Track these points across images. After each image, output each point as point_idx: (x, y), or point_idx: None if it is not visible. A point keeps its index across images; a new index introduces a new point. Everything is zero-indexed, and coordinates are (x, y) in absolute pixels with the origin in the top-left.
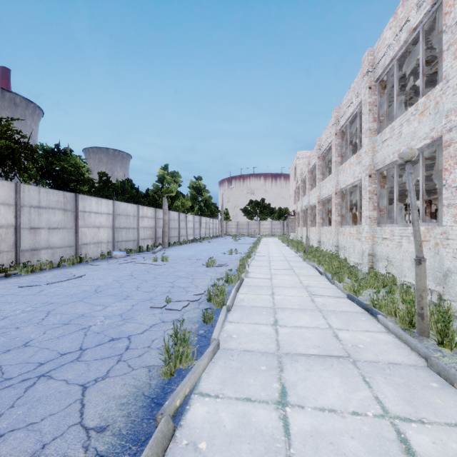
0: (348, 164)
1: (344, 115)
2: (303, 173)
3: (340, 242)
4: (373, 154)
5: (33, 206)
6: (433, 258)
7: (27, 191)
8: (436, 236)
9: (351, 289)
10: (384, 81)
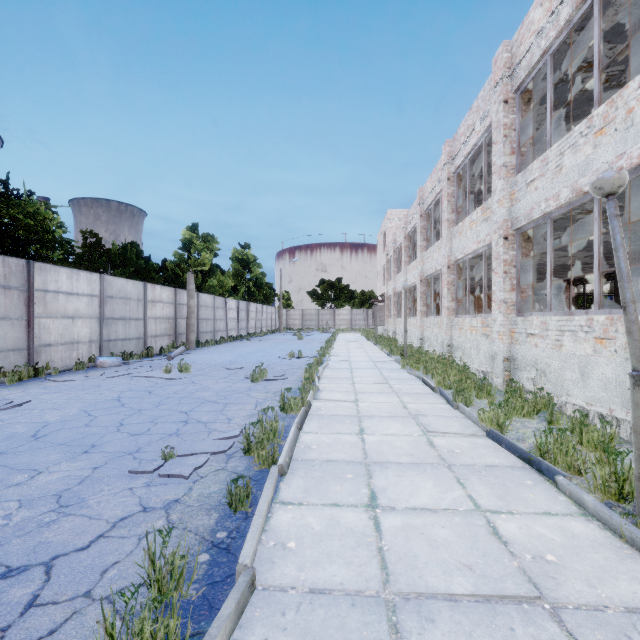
0: (467, 223)
1: (462, 149)
2: (397, 240)
3: (456, 339)
4: (511, 204)
5: None
6: (623, 366)
7: None
8: None
9: (493, 421)
10: (527, 92)
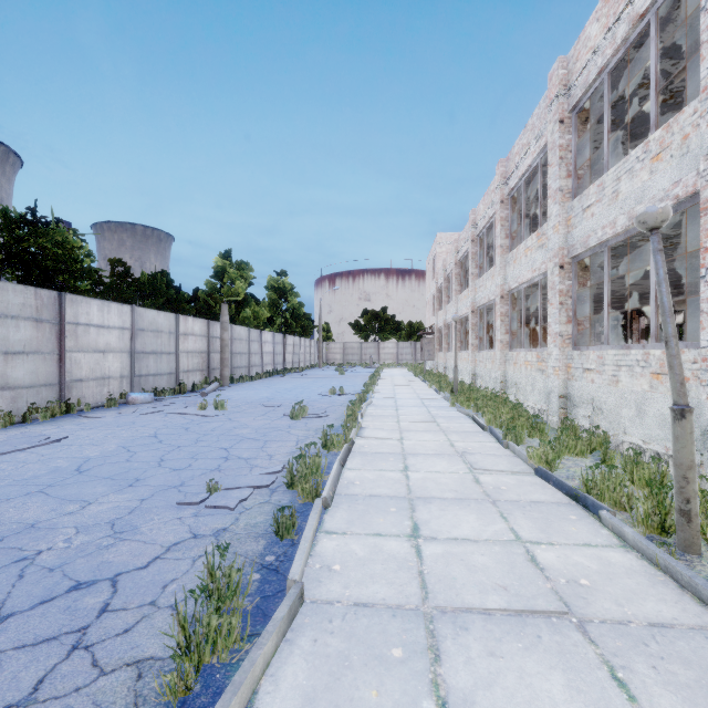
0: (522, 249)
1: (516, 170)
2: (448, 266)
3: (510, 375)
4: (567, 231)
5: None
6: None
7: None
8: (684, 366)
9: (542, 459)
10: (584, 110)
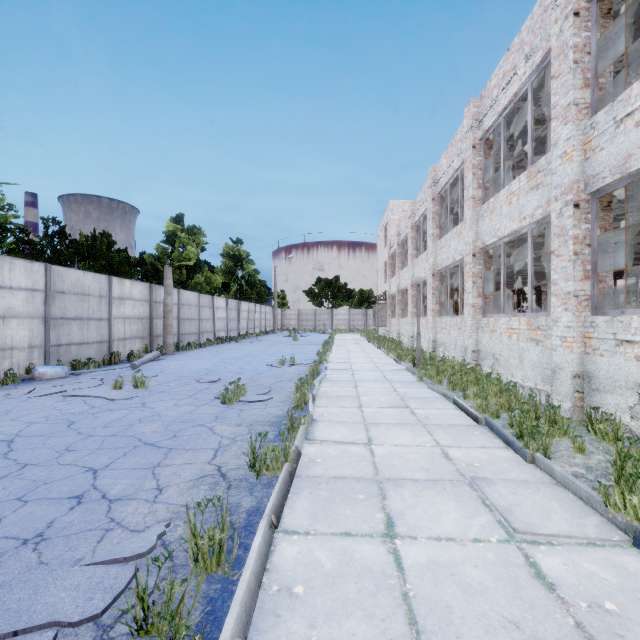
0: (503, 196)
1: (494, 106)
2: (402, 231)
3: (484, 344)
4: (584, 158)
5: None
6: None
7: None
8: None
9: None
10: None
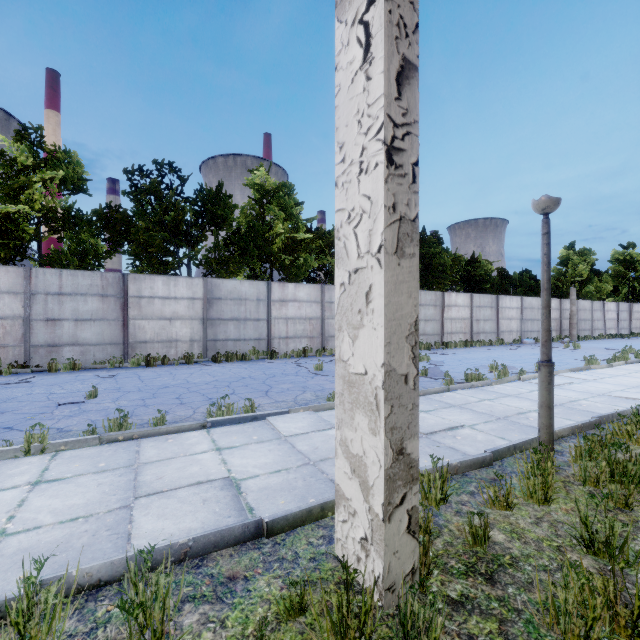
0: None
1: None
2: None
3: None
4: None
5: (477, 306)
6: None
7: (475, 297)
8: None
9: None
10: None
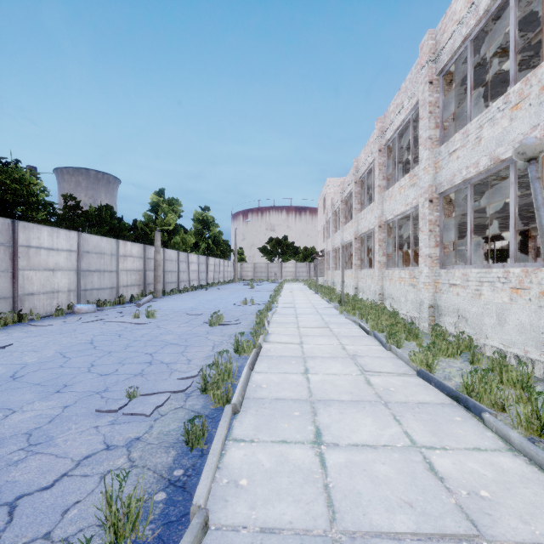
0: (397, 188)
1: (391, 125)
2: (335, 203)
3: (386, 289)
4: (435, 172)
5: None
6: (537, 313)
7: None
8: (542, 282)
9: (423, 362)
10: (449, 74)
